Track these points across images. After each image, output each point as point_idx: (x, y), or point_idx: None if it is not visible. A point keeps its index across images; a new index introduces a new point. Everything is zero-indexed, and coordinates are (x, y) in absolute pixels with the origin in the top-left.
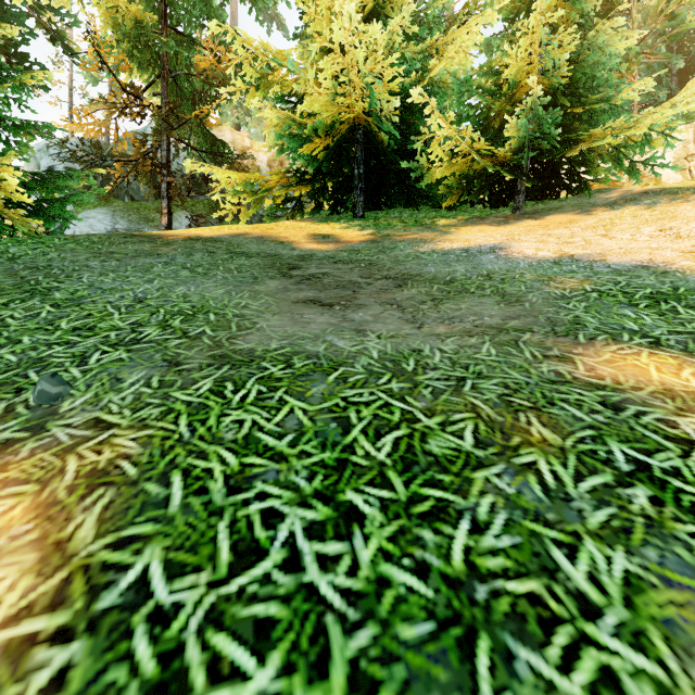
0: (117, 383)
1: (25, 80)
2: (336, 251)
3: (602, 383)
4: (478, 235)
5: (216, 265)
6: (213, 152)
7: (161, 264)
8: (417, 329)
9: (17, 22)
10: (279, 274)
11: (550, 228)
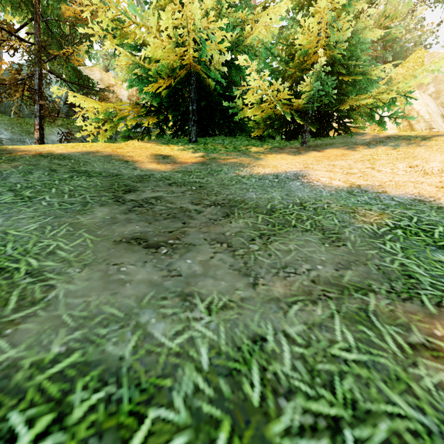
0: None
1: None
2: (172, 172)
3: None
4: (282, 162)
5: (50, 186)
6: (79, 84)
7: None
8: (252, 288)
9: None
10: (112, 198)
11: (331, 159)
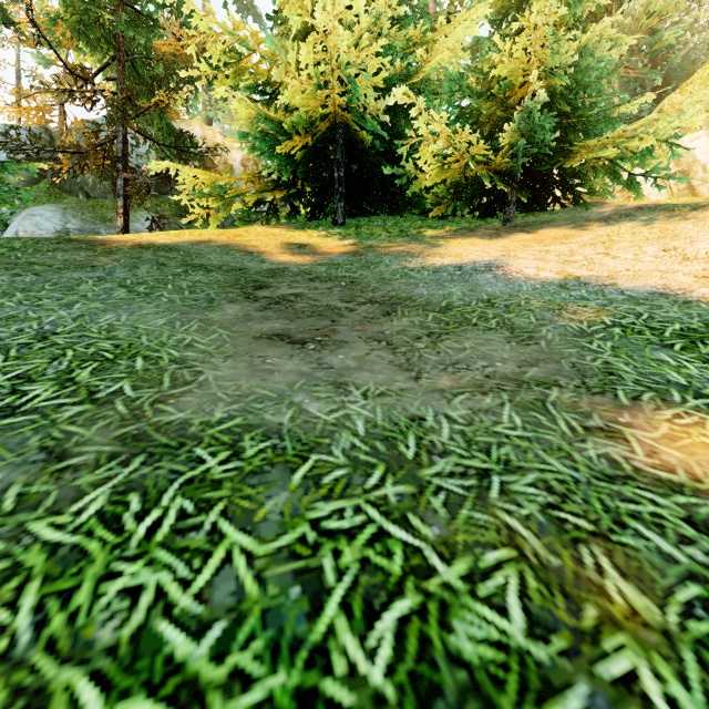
0: None
1: None
2: (312, 265)
3: (675, 480)
4: (470, 249)
5: (164, 282)
6: (177, 147)
7: (92, 280)
8: (414, 381)
9: None
10: (242, 295)
11: (545, 244)
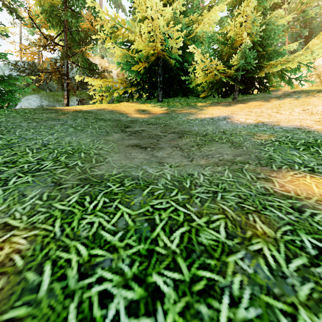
0: (22, 198)
1: None
2: (148, 118)
3: (289, 195)
4: (217, 111)
5: (88, 125)
6: (89, 68)
7: (59, 124)
8: (190, 162)
9: None
10: (120, 130)
11: (251, 108)
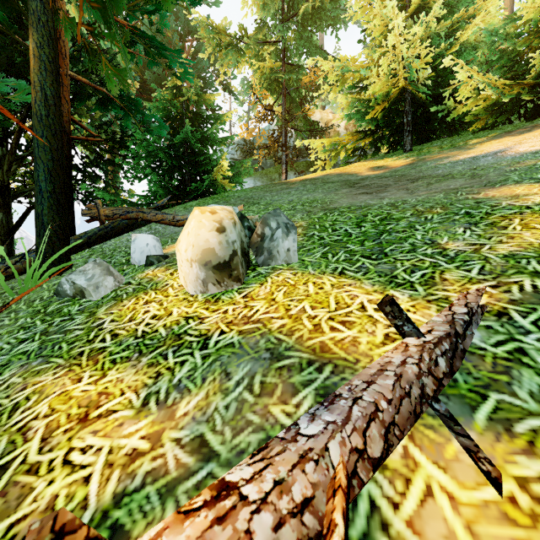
0: (294, 216)
1: (225, 119)
2: (383, 173)
3: (484, 198)
4: (494, 145)
5: (318, 188)
6: (310, 130)
7: (293, 191)
8: (410, 195)
9: (211, 86)
10: (348, 187)
11: None
